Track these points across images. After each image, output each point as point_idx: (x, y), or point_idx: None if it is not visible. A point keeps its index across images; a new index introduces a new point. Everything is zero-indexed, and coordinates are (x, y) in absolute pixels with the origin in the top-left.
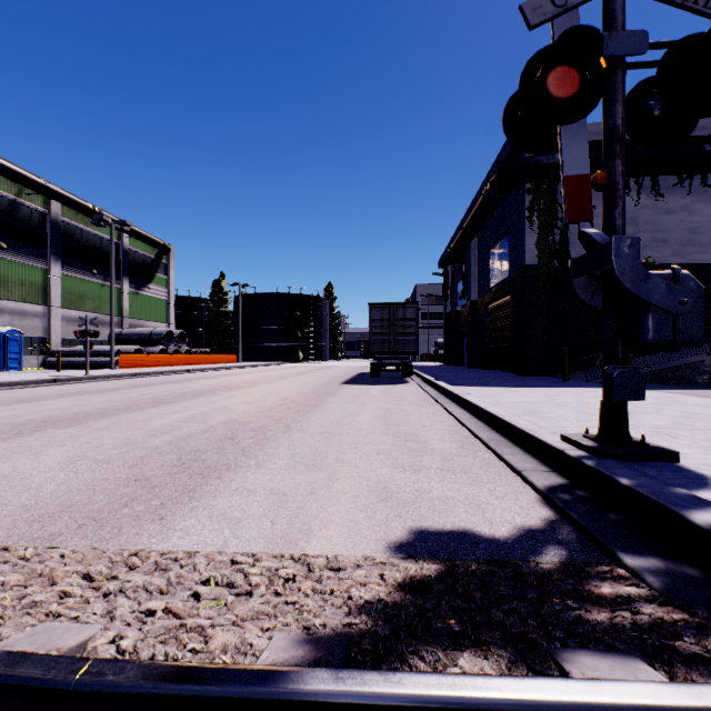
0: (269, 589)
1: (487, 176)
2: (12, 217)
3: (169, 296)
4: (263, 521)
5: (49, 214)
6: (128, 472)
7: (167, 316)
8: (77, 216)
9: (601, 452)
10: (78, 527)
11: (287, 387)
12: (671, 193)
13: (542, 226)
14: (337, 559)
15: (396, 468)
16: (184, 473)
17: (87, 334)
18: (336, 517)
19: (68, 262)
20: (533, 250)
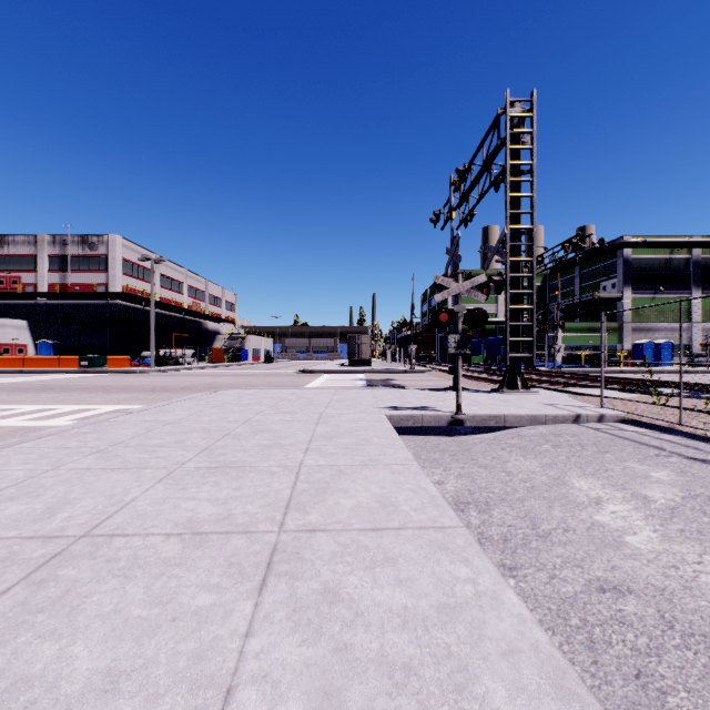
0: None
1: None
2: (666, 269)
3: None
4: None
5: (690, 258)
6: None
7: None
8: None
9: None
10: None
11: None
12: None
13: None
14: None
15: None
16: None
17: (707, 345)
18: None
19: (706, 288)
20: None
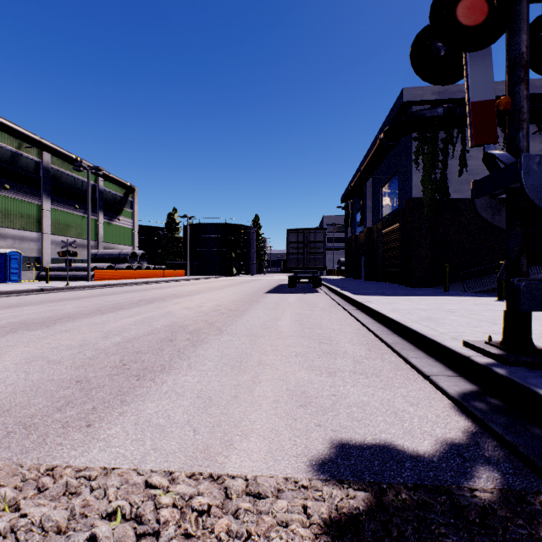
0: (177, 532)
1: (380, 128)
2: (14, 165)
3: (134, 225)
4: (186, 430)
5: (42, 163)
6: (73, 373)
7: (132, 240)
8: (63, 164)
9: (510, 360)
10: (5, 434)
11: (222, 295)
12: (531, 140)
13: (426, 166)
14: (256, 482)
15: (312, 370)
16: (122, 375)
17: (67, 254)
18: (257, 425)
19: (56, 199)
20: (419, 186)
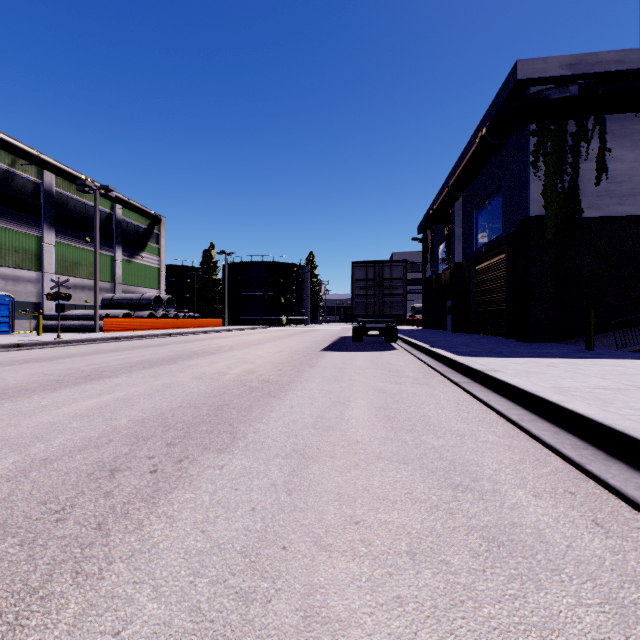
0: None
1: (478, 125)
2: (6, 186)
3: (160, 263)
4: None
5: (43, 185)
6: None
7: (158, 282)
8: (70, 186)
9: None
10: None
11: (260, 354)
12: None
13: (549, 171)
14: None
15: None
16: None
17: (58, 297)
18: None
19: (62, 231)
20: (539, 200)
